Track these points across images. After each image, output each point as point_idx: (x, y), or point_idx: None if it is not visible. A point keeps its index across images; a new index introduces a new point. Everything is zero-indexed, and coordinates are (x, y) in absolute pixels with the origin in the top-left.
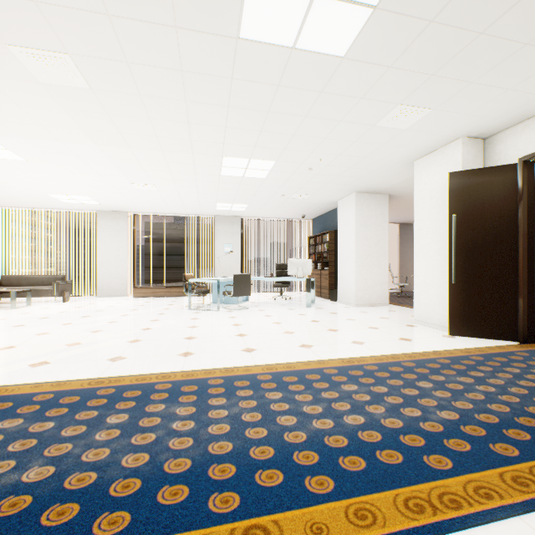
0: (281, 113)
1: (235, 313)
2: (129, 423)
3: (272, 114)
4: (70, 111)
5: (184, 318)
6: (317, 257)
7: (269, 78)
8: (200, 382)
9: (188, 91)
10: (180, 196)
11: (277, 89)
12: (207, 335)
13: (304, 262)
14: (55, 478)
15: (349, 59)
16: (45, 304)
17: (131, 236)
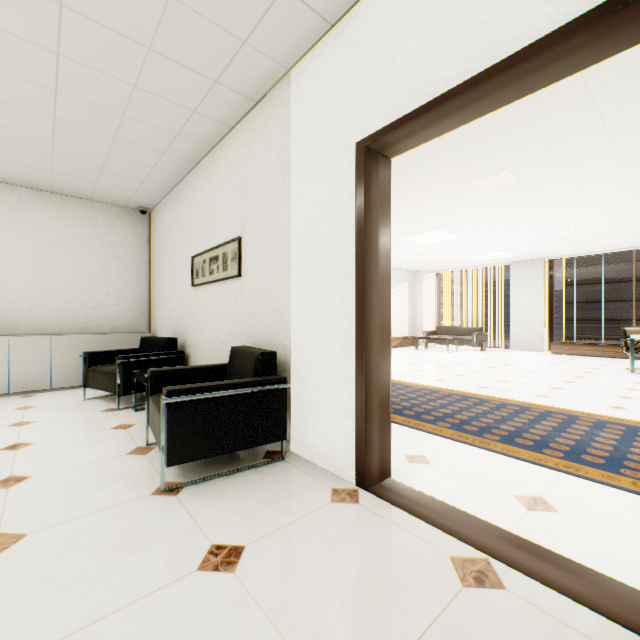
0: None
1: None
2: (557, 427)
3: None
4: (500, 198)
5: (619, 379)
6: None
7: None
8: (628, 426)
9: (617, 144)
10: (615, 230)
11: None
12: None
13: None
14: (516, 431)
15: None
16: (467, 351)
17: (547, 285)
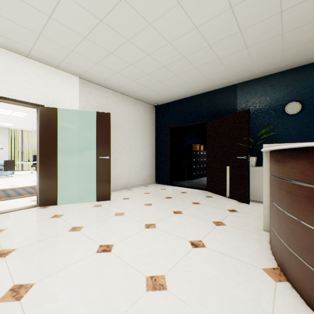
0: None
1: (5, 178)
2: None
3: None
4: None
5: None
6: None
7: None
8: None
9: None
10: None
11: None
12: None
13: None
14: None
15: None
16: None
17: None
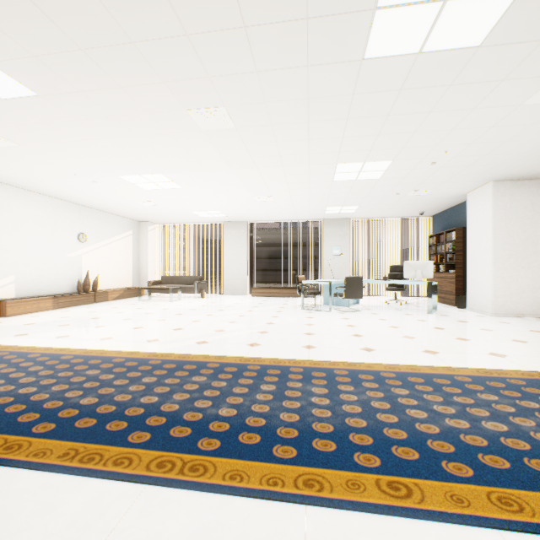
0: (401, 114)
1: (347, 314)
2: (277, 392)
3: (392, 116)
4: (218, 147)
5: (299, 316)
6: (438, 258)
7: (391, 86)
8: (326, 370)
9: (311, 113)
10: (292, 204)
11: (399, 93)
12: (324, 333)
13: (424, 263)
14: (239, 417)
15: (485, 46)
16: (190, 299)
17: (249, 243)
